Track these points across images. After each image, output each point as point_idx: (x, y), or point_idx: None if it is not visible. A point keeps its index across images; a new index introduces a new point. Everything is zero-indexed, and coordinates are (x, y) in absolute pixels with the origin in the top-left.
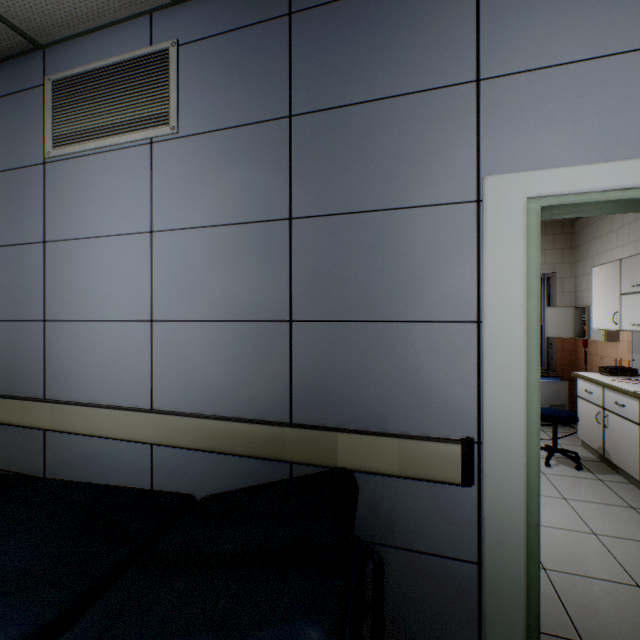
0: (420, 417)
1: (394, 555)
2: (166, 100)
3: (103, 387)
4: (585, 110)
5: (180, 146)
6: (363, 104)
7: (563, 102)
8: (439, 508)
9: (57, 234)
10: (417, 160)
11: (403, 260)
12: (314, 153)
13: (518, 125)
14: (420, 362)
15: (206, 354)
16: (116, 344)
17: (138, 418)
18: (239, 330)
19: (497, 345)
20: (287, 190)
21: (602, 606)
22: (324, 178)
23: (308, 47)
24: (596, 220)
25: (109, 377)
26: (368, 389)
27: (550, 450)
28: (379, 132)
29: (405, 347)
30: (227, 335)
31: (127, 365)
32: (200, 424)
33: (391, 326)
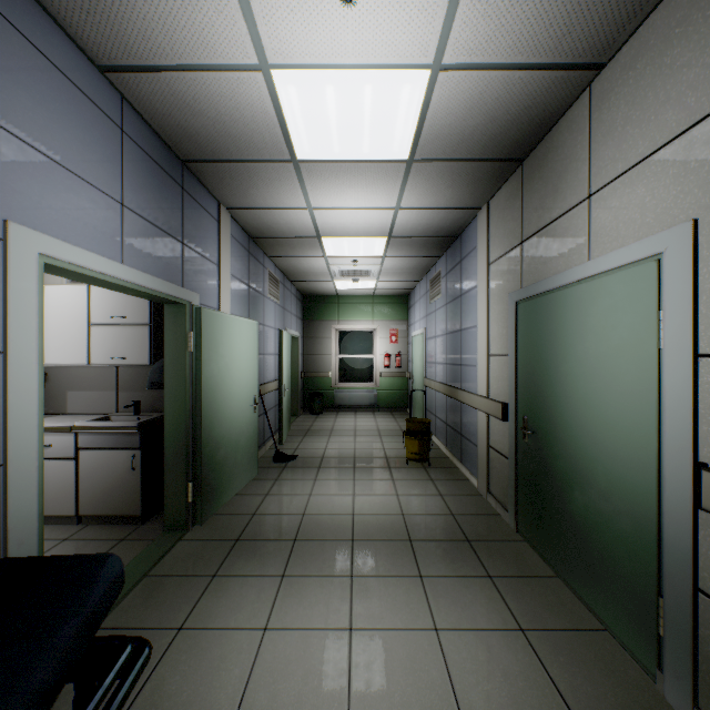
0: None
1: None
2: None
3: None
4: (68, 204)
5: None
6: None
7: (57, 190)
8: None
9: None
10: None
11: None
12: None
13: (29, 188)
14: None
15: None
16: None
17: None
18: None
19: (20, 373)
20: None
21: None
22: None
23: None
24: None
25: None
26: None
27: None
28: None
29: None
30: None
31: None
32: None
33: None
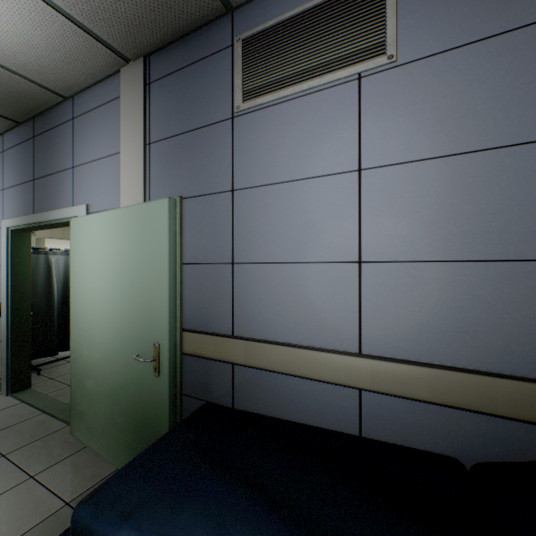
0: None
1: None
2: (380, 29)
3: (298, 327)
4: None
5: (398, 75)
6: None
7: None
8: None
9: (246, 182)
10: None
11: None
12: None
13: None
14: None
15: (436, 298)
16: (314, 285)
17: (350, 362)
18: (488, 271)
19: None
20: None
21: None
22: None
23: None
24: None
25: (305, 318)
26: None
27: None
28: None
29: None
30: (469, 277)
31: (327, 307)
32: (438, 375)
33: None
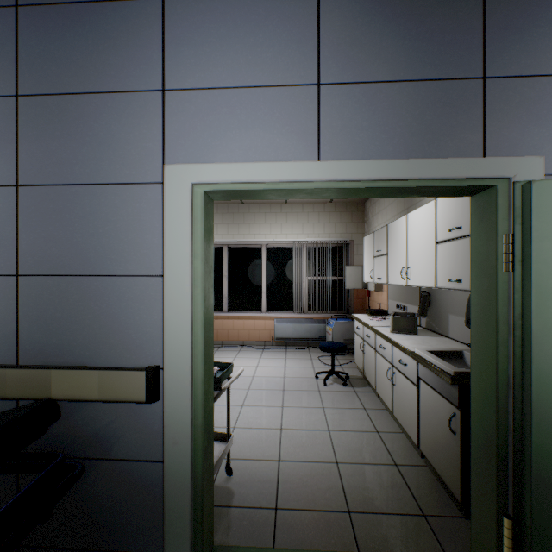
0: (123, 352)
1: (103, 466)
2: None
3: None
4: (232, 124)
5: None
6: (79, 95)
7: (219, 116)
8: (136, 423)
9: None
10: (120, 146)
11: (110, 226)
12: (38, 131)
13: (191, 128)
14: (123, 308)
15: None
16: None
17: None
18: None
19: (173, 293)
20: (14, 160)
21: (304, 480)
22: (47, 153)
23: (33, 38)
24: (374, 202)
25: None
26: (83, 332)
27: (329, 373)
28: (91, 120)
29: (111, 296)
30: None
31: None
32: None
33: (101, 279)
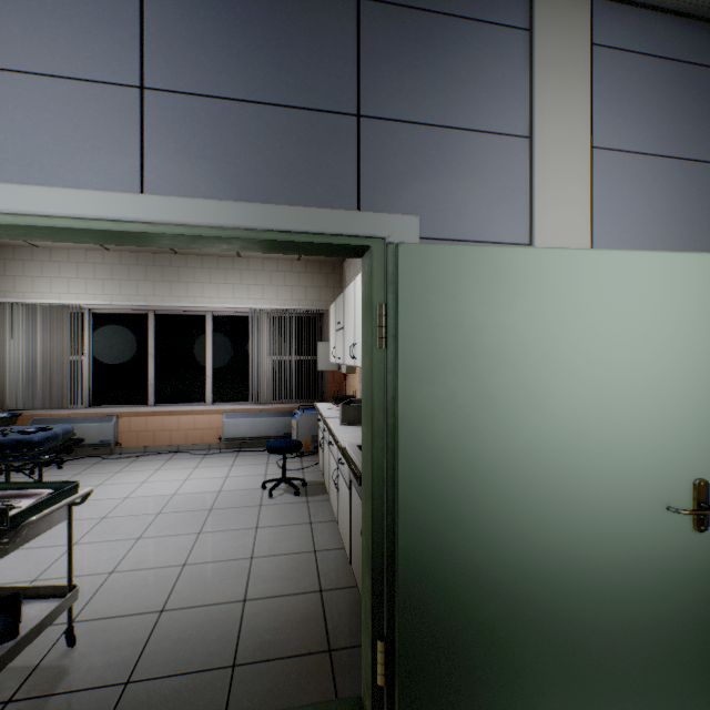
0: None
1: None
2: None
3: None
4: (0, 124)
5: None
6: None
7: None
8: None
9: None
10: None
11: None
12: None
13: None
14: None
15: None
16: None
17: None
18: None
19: None
20: None
21: (188, 633)
22: None
23: None
24: (350, 264)
25: None
26: None
27: (279, 481)
28: None
29: None
30: None
31: None
32: None
33: None
